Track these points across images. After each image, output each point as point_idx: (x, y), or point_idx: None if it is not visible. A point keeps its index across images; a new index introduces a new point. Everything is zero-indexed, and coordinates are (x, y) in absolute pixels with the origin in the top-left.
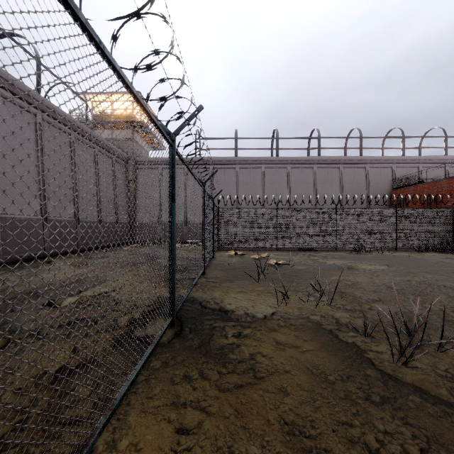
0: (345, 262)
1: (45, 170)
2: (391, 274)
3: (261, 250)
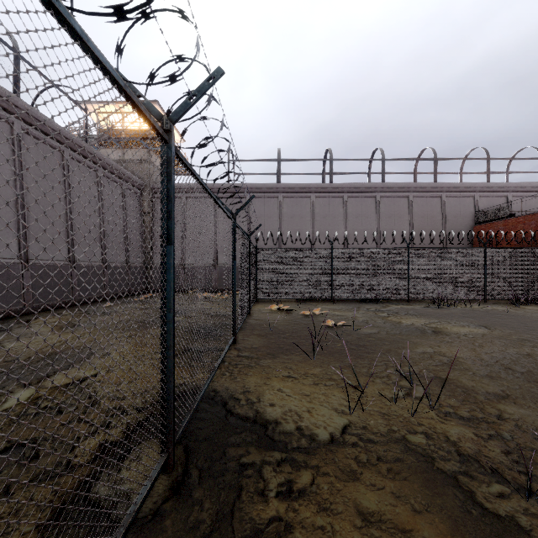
0: (427, 322)
1: (26, 198)
2: (498, 342)
3: (311, 301)
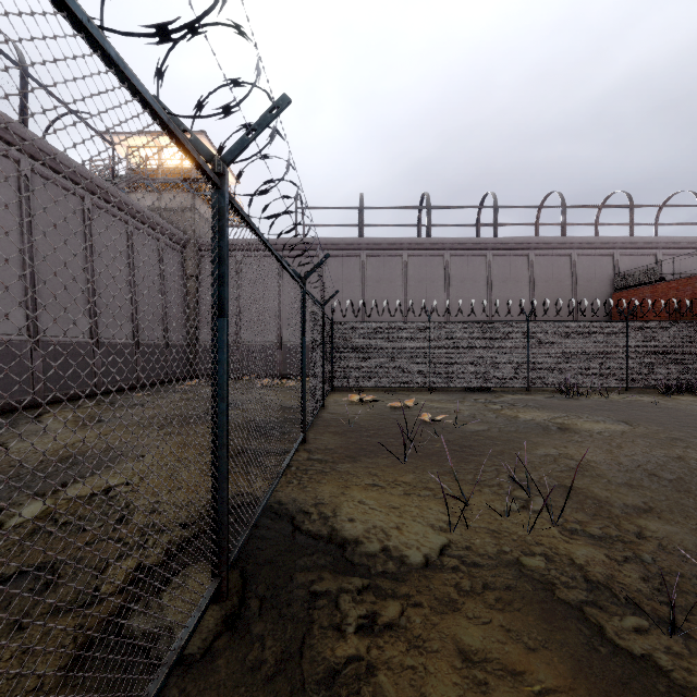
0: (551, 417)
1: (37, 257)
2: (641, 442)
3: (403, 390)
